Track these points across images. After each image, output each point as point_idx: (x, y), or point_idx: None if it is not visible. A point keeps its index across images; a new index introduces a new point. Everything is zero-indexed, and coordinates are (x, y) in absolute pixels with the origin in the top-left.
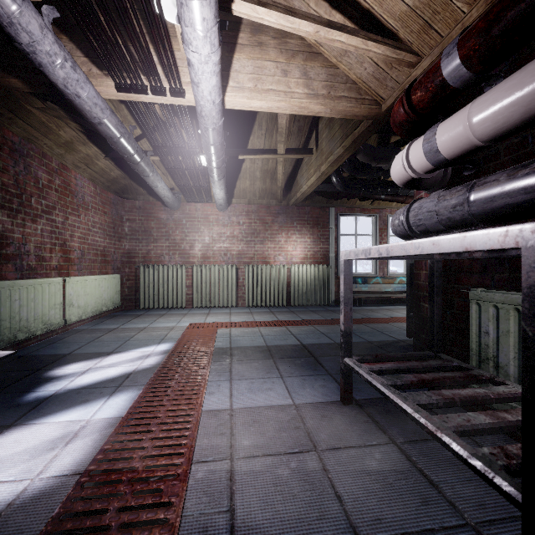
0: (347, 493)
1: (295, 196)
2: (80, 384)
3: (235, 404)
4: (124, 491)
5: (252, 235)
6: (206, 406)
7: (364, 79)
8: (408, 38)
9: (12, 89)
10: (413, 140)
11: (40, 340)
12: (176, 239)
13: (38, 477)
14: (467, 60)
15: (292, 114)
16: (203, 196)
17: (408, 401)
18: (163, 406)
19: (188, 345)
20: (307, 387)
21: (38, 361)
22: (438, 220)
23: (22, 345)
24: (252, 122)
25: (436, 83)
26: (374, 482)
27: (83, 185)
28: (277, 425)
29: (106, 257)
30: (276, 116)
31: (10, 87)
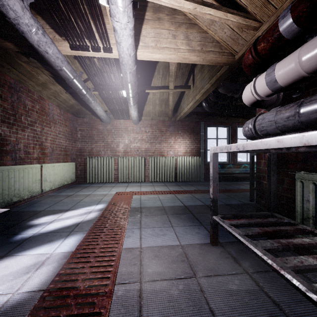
0: (217, 309)
1: (180, 115)
2: (48, 229)
3: (143, 244)
4: (70, 303)
5: (154, 138)
6: (124, 245)
7: (224, 40)
8: (253, 10)
9: (8, 49)
10: (258, 75)
11: (27, 202)
12: (108, 141)
13: (17, 292)
14: (297, 19)
15: (178, 64)
16: (124, 115)
17: (258, 247)
18: (98, 245)
19: (115, 205)
20: (188, 233)
21: (24, 215)
22: (276, 126)
23: (16, 205)
24: (154, 70)
25: (275, 36)
26: (235, 301)
27: (53, 109)
28: (170, 258)
29: (67, 152)
30: (168, 66)
31: (6, 48)
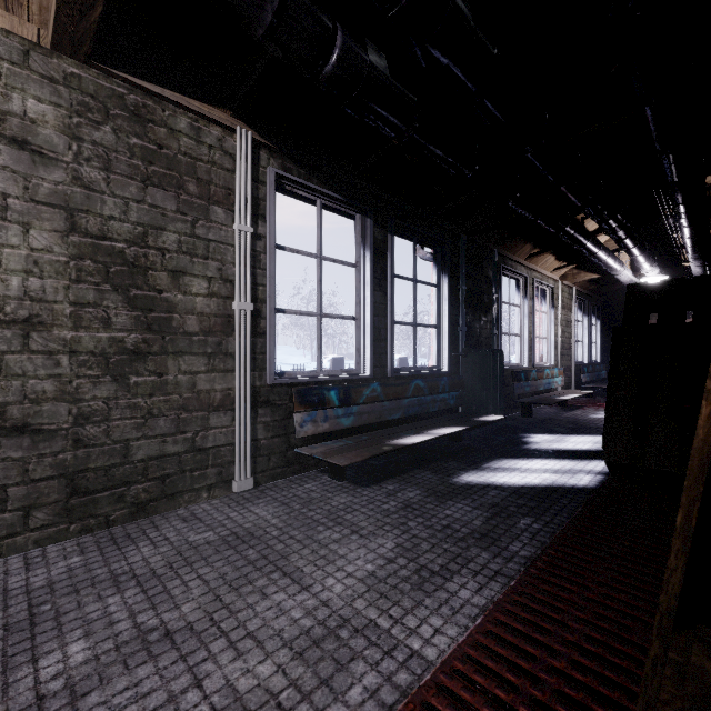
0: None
1: None
2: None
3: None
4: None
5: None
6: None
7: None
8: None
9: None
10: None
11: None
12: None
13: None
14: None
15: None
16: None
17: None
18: None
19: None
20: None
21: None
22: None
23: None
24: None
25: None
26: None
27: None
28: None
29: None
30: None
31: None
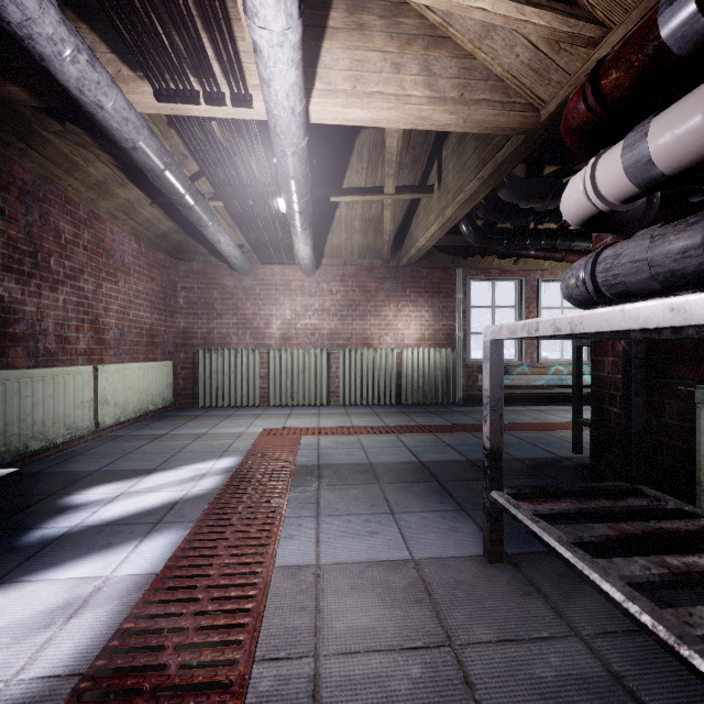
0: None
1: (408, 253)
2: (105, 517)
3: (323, 556)
4: None
5: (349, 308)
6: (279, 559)
7: (515, 73)
8: None
9: (15, 102)
10: (602, 150)
11: (62, 450)
12: (247, 314)
13: (17, 678)
14: None
15: (405, 138)
16: (283, 255)
17: (611, 577)
18: (217, 557)
19: (259, 461)
20: (430, 530)
21: (53, 481)
22: (651, 274)
23: (37, 458)
24: (349, 151)
25: (647, 52)
26: None
27: (122, 241)
28: (388, 595)
29: (154, 337)
30: (382, 142)
31: (11, 99)
